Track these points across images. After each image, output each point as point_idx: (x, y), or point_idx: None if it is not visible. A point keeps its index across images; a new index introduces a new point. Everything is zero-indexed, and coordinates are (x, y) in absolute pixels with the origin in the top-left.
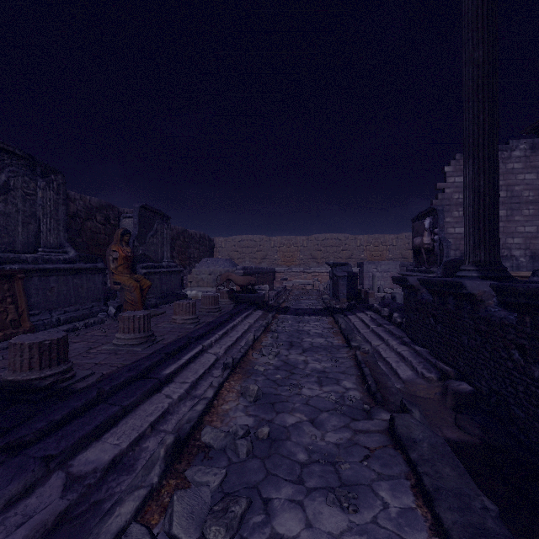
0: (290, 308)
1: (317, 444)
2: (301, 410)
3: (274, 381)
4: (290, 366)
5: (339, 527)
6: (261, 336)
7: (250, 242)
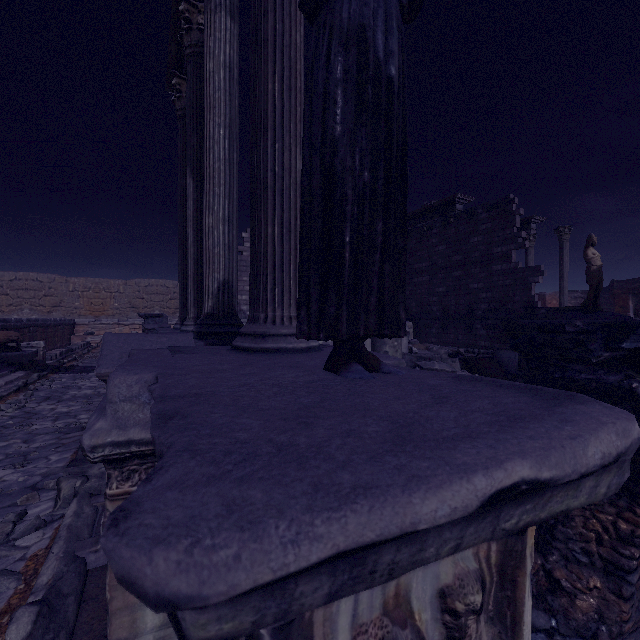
0: (77, 367)
1: (20, 450)
2: (19, 438)
3: (3, 426)
4: (31, 414)
5: (6, 474)
6: (10, 396)
7: (32, 283)
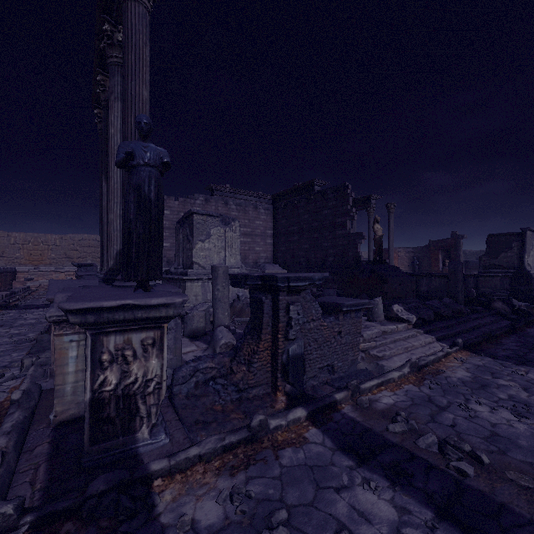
0: (20, 305)
1: None
2: None
3: None
4: None
5: None
6: None
7: None
